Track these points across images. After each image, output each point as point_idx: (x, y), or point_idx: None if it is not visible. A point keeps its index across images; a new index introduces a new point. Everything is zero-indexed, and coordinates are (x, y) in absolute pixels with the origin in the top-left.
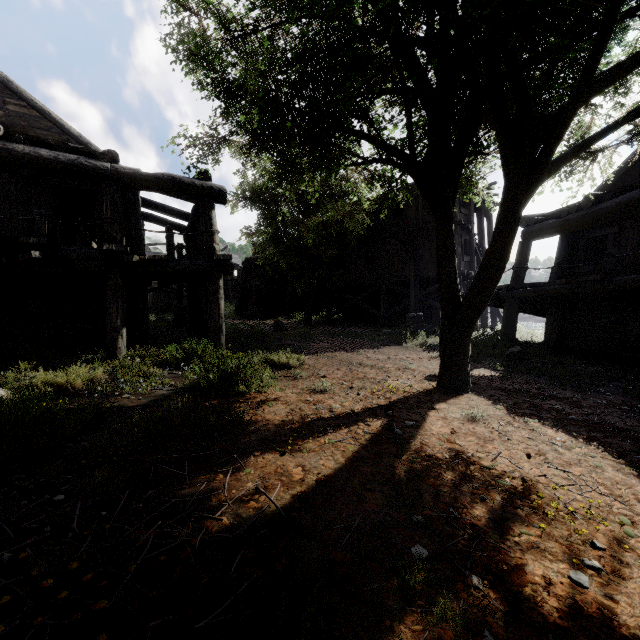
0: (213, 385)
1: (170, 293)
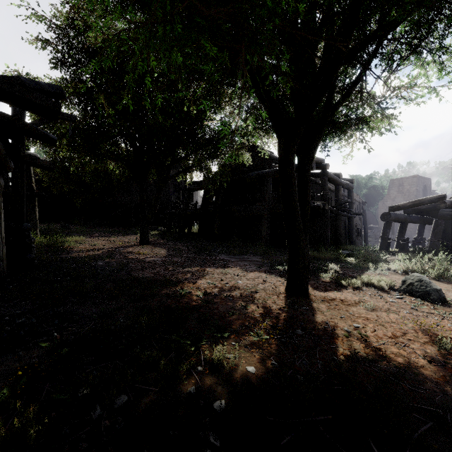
0: (50, 243)
1: None
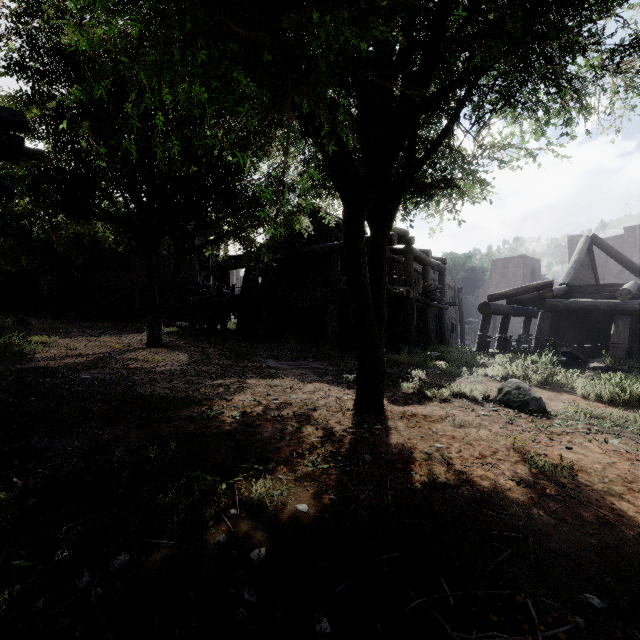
0: None
1: None
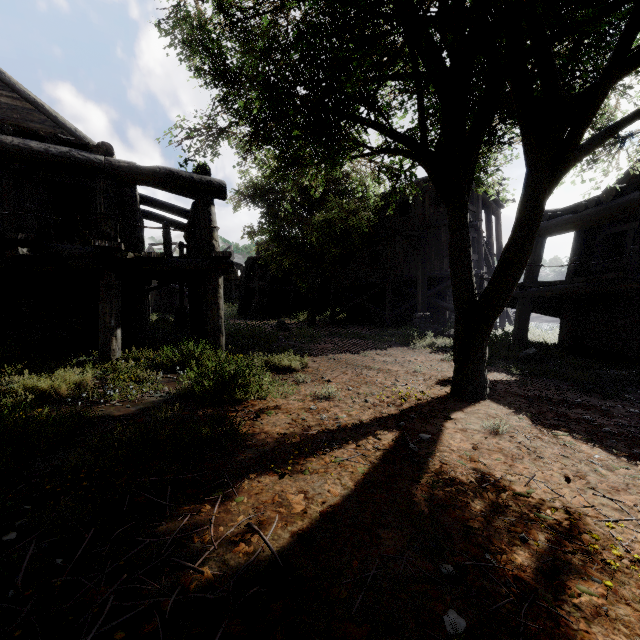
0: (208, 392)
1: (173, 293)
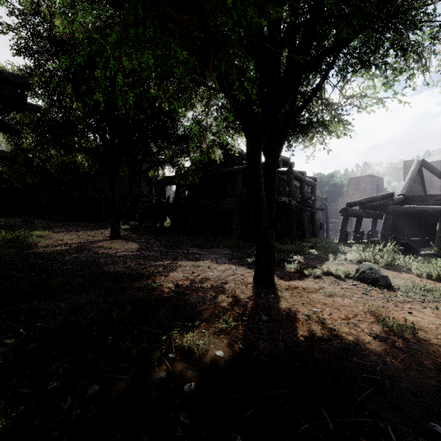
0: (11, 239)
1: None
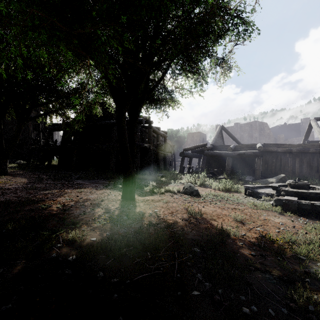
0: None
1: None
